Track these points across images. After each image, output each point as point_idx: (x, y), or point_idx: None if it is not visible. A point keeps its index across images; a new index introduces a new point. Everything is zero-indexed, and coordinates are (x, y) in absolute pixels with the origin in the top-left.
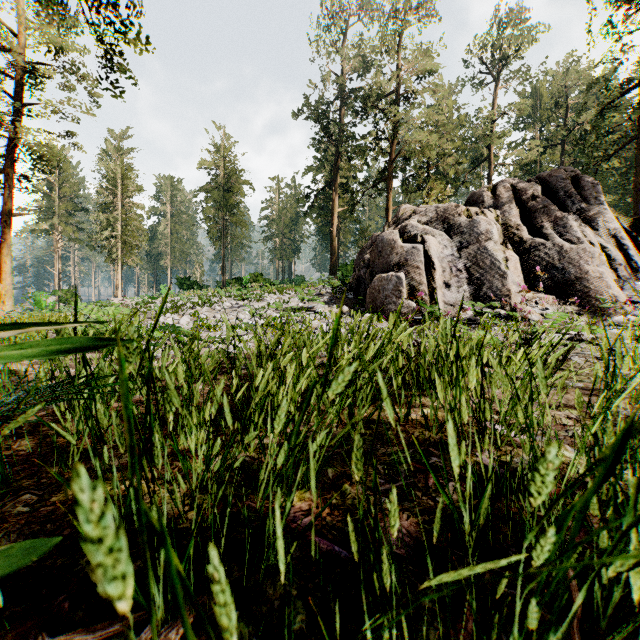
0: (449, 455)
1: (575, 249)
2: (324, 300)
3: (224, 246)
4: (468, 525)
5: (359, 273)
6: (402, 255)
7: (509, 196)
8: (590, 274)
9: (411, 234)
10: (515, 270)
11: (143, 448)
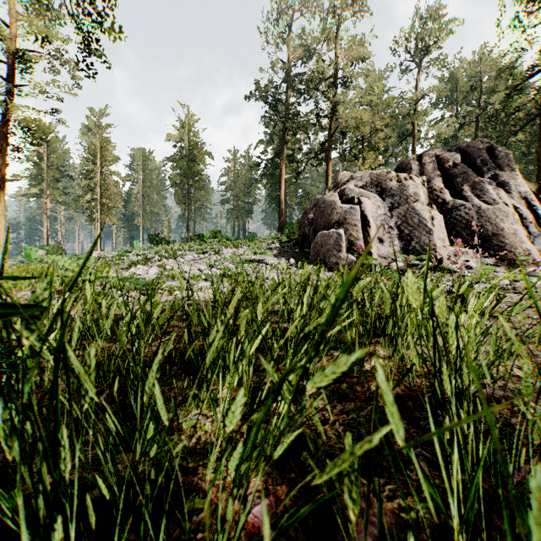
0: (410, 413)
1: (491, 209)
2: (274, 253)
3: (188, 208)
4: (457, 519)
5: (304, 230)
6: (341, 214)
7: (433, 164)
8: (505, 231)
9: (349, 196)
10: (440, 227)
11: (42, 450)
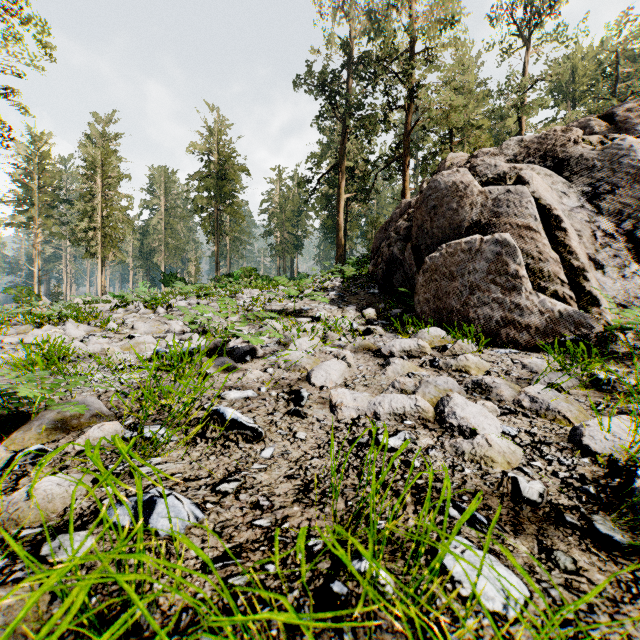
0: None
1: None
2: (330, 297)
3: (218, 240)
4: None
5: (390, 251)
6: (486, 207)
7: None
8: None
9: (487, 177)
10: None
11: None
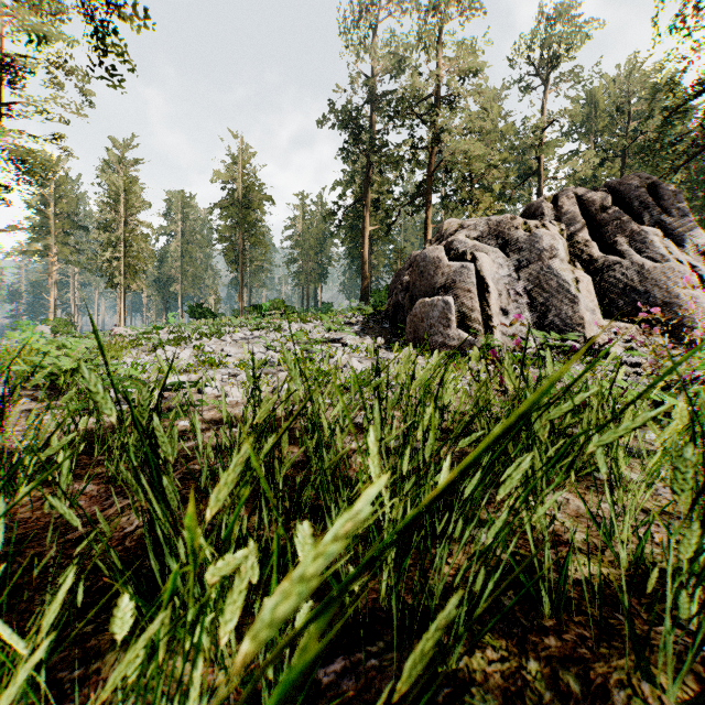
0: None
1: (659, 268)
2: (355, 330)
3: (242, 270)
4: None
5: (396, 298)
6: (449, 276)
7: (574, 207)
8: (681, 298)
9: (459, 251)
10: (588, 293)
11: None
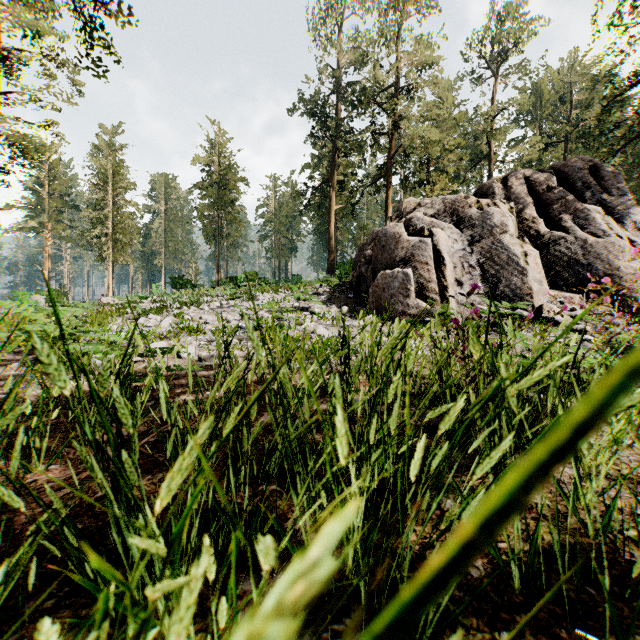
0: None
1: (601, 243)
2: (322, 300)
3: (219, 245)
4: None
5: (360, 270)
6: (408, 250)
7: (522, 187)
8: (621, 270)
9: (417, 227)
10: (535, 266)
11: None
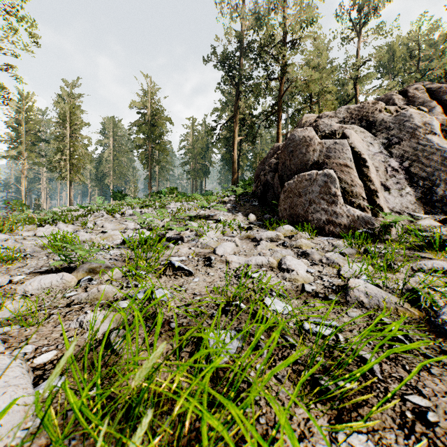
0: None
1: None
2: (227, 207)
3: (150, 168)
4: None
5: (265, 178)
6: (322, 152)
7: (425, 96)
8: None
9: (325, 133)
10: None
11: None
